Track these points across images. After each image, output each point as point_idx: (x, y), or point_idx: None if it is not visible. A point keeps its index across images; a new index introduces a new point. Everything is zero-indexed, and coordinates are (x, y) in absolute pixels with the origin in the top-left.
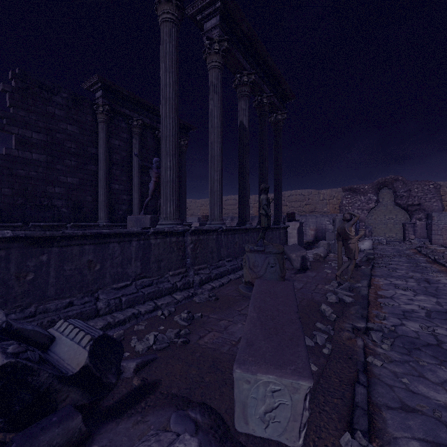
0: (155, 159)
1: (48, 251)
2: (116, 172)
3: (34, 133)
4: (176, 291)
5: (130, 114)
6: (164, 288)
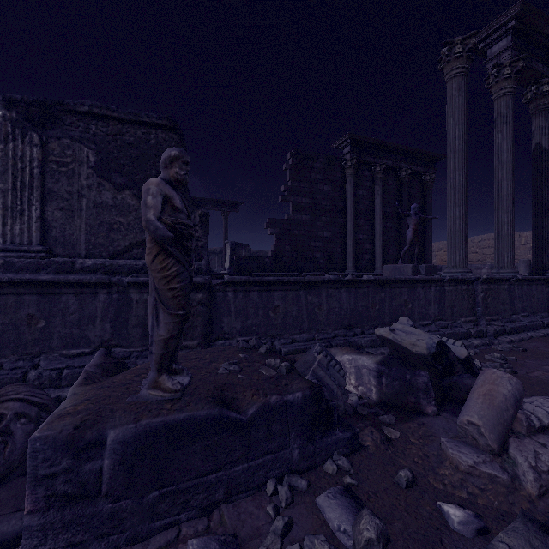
0: (413, 206)
1: (384, 290)
2: (360, 222)
3: (303, 198)
4: (470, 337)
5: (373, 161)
6: (460, 331)
